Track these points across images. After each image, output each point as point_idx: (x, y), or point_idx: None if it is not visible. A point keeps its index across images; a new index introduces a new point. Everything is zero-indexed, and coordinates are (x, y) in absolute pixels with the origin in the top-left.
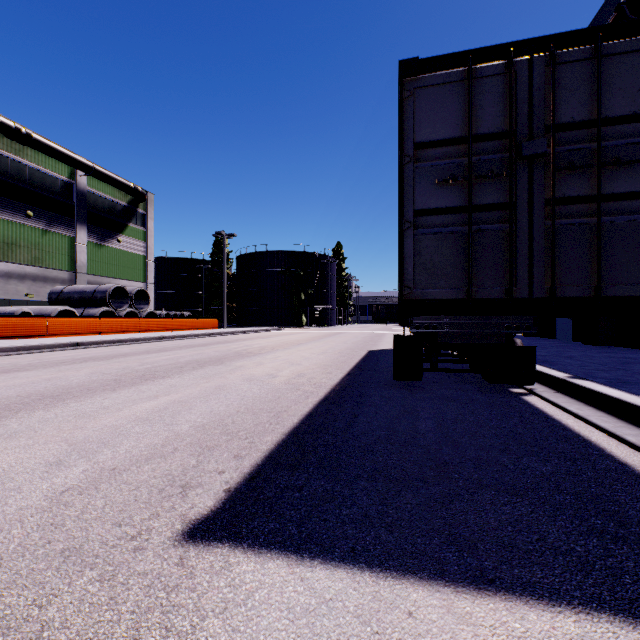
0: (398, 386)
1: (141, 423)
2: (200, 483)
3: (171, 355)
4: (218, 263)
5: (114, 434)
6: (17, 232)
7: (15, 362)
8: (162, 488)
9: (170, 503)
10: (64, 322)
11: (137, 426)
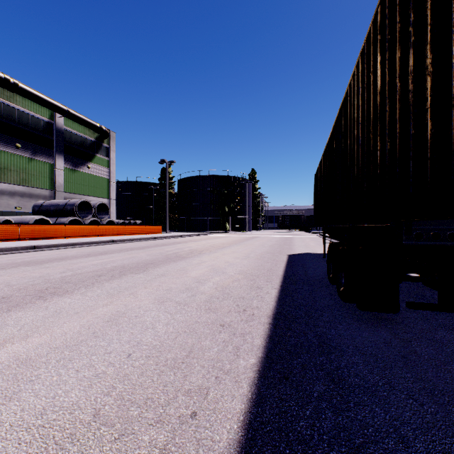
0: (364, 319)
1: None
2: None
3: (105, 259)
4: (164, 185)
5: None
6: (8, 159)
7: None
8: None
9: None
10: (34, 228)
11: None
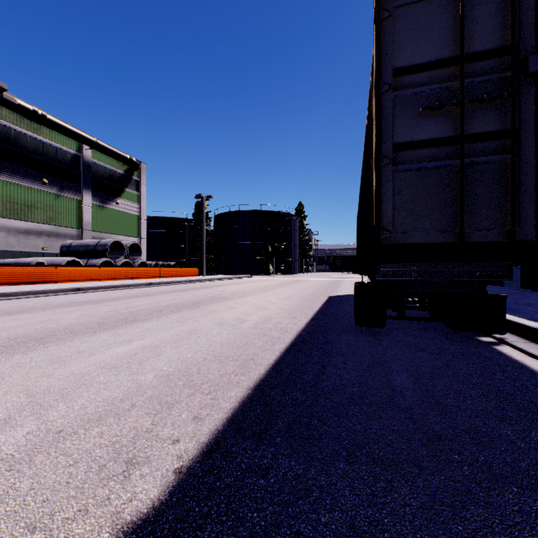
0: (362, 332)
1: (107, 371)
2: (148, 457)
3: (154, 299)
4: (199, 221)
5: (77, 384)
6: (35, 196)
7: (22, 305)
8: (103, 464)
9: (106, 490)
10: (70, 270)
11: (102, 374)
